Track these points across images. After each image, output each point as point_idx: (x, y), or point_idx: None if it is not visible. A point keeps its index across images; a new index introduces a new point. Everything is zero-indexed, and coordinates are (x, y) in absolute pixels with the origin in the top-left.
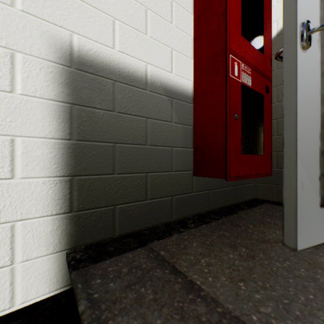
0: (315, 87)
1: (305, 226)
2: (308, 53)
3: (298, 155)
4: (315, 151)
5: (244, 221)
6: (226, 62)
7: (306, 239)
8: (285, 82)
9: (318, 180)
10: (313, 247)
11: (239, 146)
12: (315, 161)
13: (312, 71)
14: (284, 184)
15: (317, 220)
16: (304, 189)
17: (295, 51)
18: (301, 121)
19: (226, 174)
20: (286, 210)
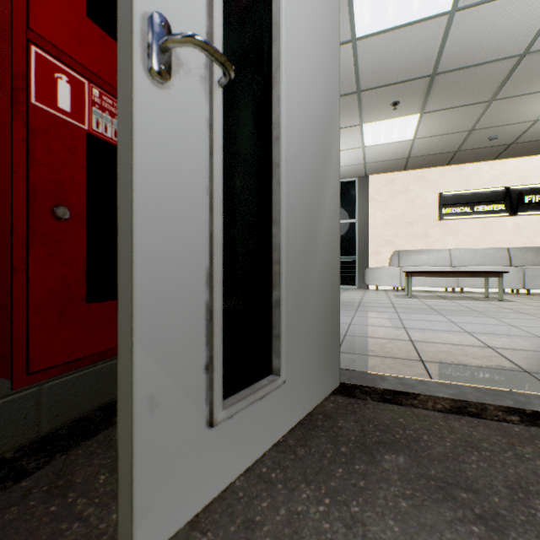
0: (194, 175)
1: (164, 492)
2: (174, 94)
3: (138, 334)
4: (194, 312)
5: (101, 459)
6: (12, 58)
7: (167, 520)
8: (121, 149)
9: (203, 372)
10: (188, 525)
11: (82, 285)
12: (194, 334)
13: (185, 138)
14: (119, 400)
15: (200, 459)
16: (158, 409)
17: (131, 75)
18: (151, 249)
19: (12, 370)
20: (121, 466)
